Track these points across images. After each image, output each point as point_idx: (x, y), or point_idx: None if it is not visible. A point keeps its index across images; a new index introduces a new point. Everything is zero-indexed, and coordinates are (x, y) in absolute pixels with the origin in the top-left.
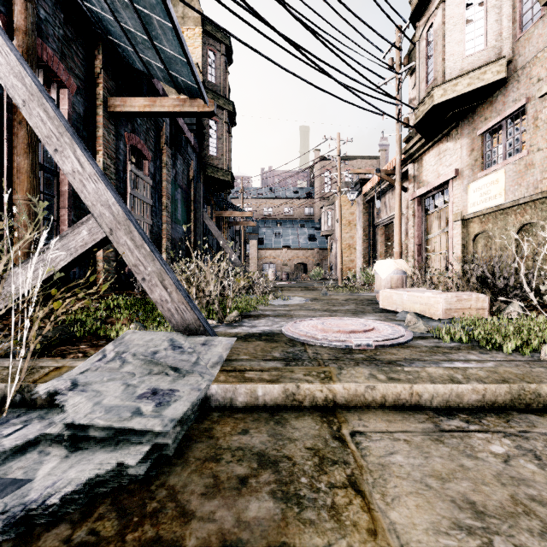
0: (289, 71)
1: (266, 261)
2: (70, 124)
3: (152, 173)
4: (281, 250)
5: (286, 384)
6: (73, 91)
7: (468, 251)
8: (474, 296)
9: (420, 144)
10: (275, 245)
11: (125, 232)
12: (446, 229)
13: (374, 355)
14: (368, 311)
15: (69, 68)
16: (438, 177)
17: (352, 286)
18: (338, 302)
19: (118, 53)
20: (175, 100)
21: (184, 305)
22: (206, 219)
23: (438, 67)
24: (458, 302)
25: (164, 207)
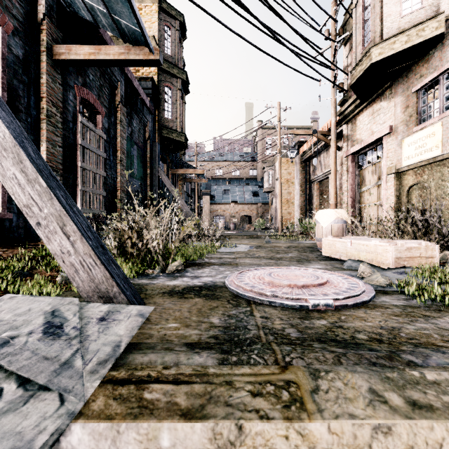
0: (235, 32)
1: (217, 213)
2: (5, 64)
3: (106, 128)
4: (230, 205)
5: (217, 422)
6: (9, 30)
7: (402, 202)
8: (424, 244)
9: (354, 105)
10: (224, 200)
11: (13, 161)
12: (380, 182)
13: (339, 320)
14: (312, 259)
15: (4, 6)
16: (371, 134)
17: (291, 235)
18: (281, 250)
19: (62, 0)
20: (120, 48)
21: (91, 258)
22: (161, 174)
23: (375, 28)
24: (408, 250)
25: (119, 161)
